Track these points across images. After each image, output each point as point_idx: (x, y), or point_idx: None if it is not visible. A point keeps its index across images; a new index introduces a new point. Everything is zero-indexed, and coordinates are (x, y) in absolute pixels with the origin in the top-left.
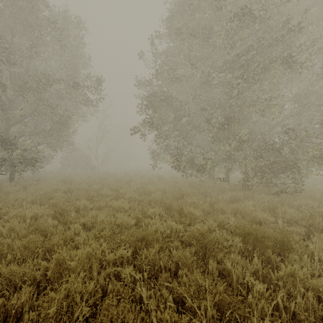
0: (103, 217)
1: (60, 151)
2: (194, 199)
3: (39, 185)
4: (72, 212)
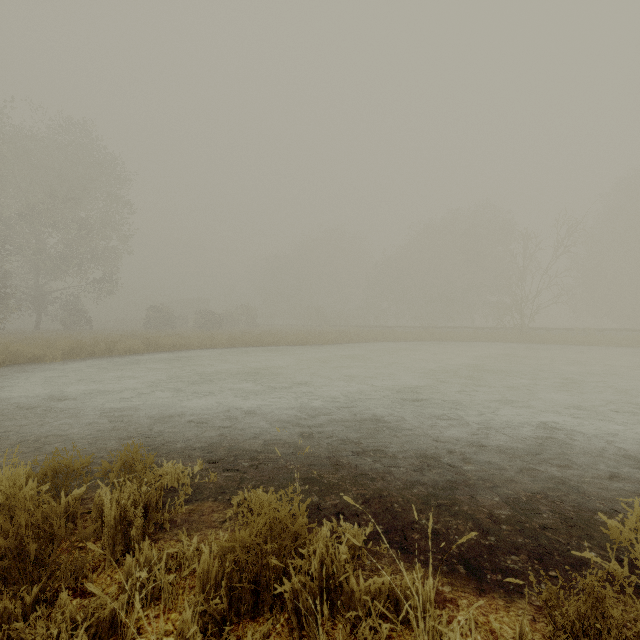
0: None
1: None
2: None
3: None
4: None
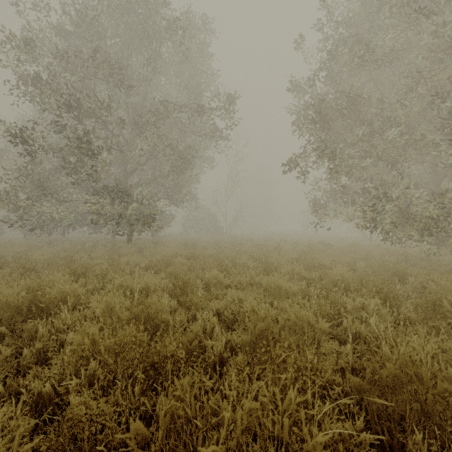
0: (255, 305)
1: (182, 207)
2: None
3: (156, 248)
4: (199, 289)
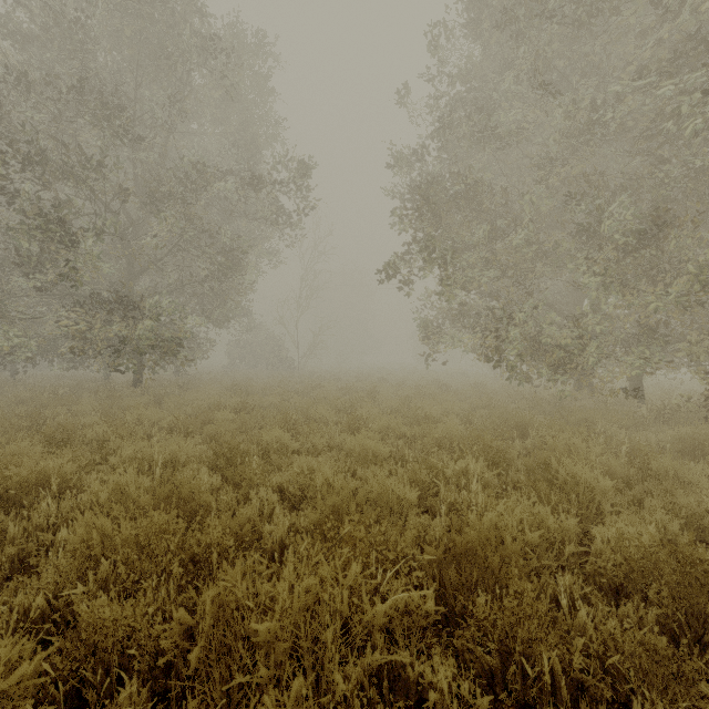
0: (329, 475)
1: (226, 328)
2: (570, 440)
3: (185, 395)
4: (254, 458)
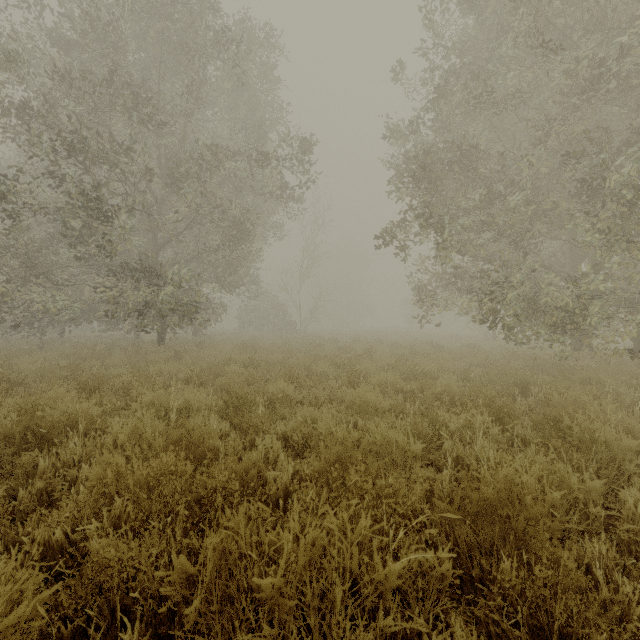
0: (332, 425)
1: (237, 294)
2: (580, 397)
3: (201, 352)
4: (260, 407)
